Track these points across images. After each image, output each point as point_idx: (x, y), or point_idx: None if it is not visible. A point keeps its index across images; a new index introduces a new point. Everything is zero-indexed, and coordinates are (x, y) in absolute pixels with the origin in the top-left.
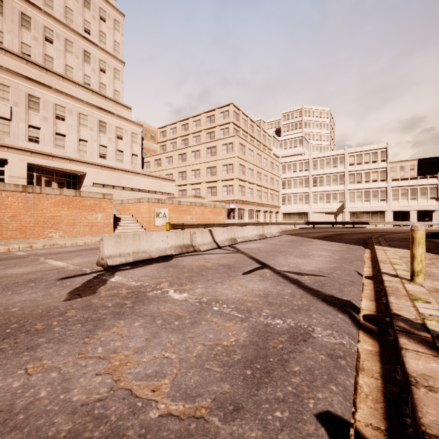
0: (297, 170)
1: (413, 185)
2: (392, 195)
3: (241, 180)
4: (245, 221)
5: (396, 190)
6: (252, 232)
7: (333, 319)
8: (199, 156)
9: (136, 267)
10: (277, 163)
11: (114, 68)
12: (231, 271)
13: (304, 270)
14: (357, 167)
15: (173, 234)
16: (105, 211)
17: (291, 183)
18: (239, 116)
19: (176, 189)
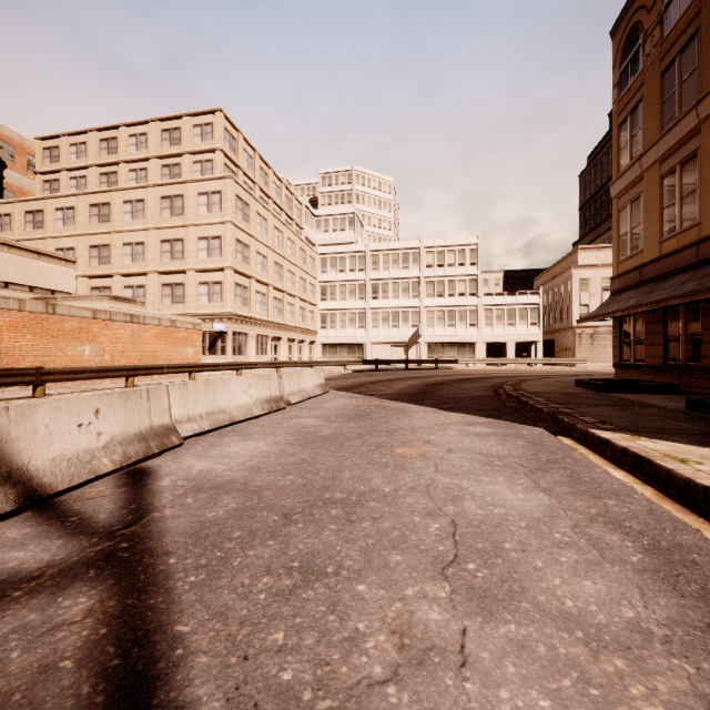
0: (346, 269)
1: (511, 304)
2: (484, 318)
3: (239, 274)
4: (250, 358)
5: (489, 310)
6: (247, 395)
7: None
8: (142, 214)
9: None
10: (312, 253)
11: None
12: None
13: None
14: (437, 270)
15: None
16: None
17: (336, 291)
18: (236, 144)
19: (85, 285)
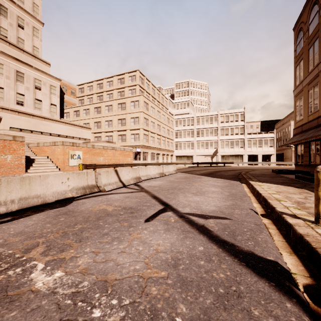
0: (186, 124)
1: (260, 137)
2: (247, 144)
3: (145, 130)
4: (149, 161)
5: (249, 140)
6: (154, 171)
7: (286, 319)
8: (111, 110)
9: (18, 217)
10: (172, 119)
11: (33, 27)
12: (133, 217)
13: (206, 211)
14: (225, 124)
15: (76, 175)
16: (16, 153)
17: (181, 134)
18: (143, 81)
19: (92, 136)
